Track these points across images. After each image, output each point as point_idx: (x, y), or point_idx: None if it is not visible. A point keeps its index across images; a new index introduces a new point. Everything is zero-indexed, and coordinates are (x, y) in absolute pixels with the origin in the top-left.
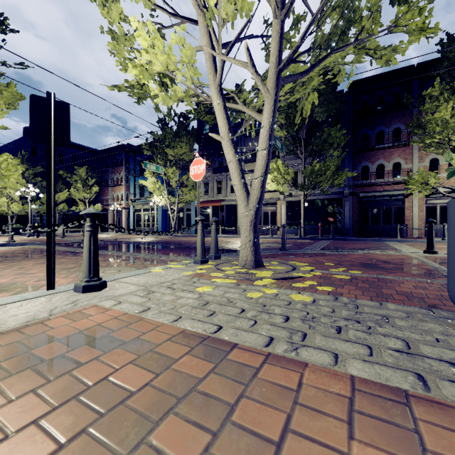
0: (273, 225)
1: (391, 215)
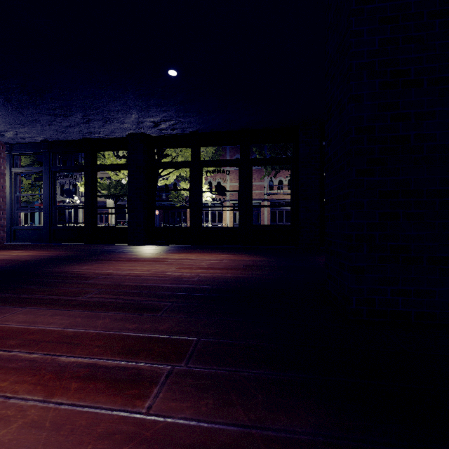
0: (107, 222)
1: (181, 216)
